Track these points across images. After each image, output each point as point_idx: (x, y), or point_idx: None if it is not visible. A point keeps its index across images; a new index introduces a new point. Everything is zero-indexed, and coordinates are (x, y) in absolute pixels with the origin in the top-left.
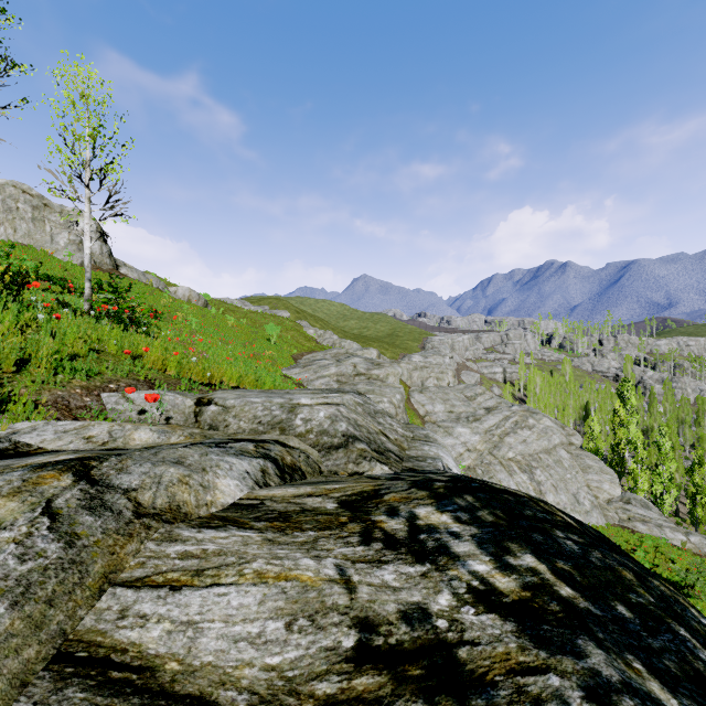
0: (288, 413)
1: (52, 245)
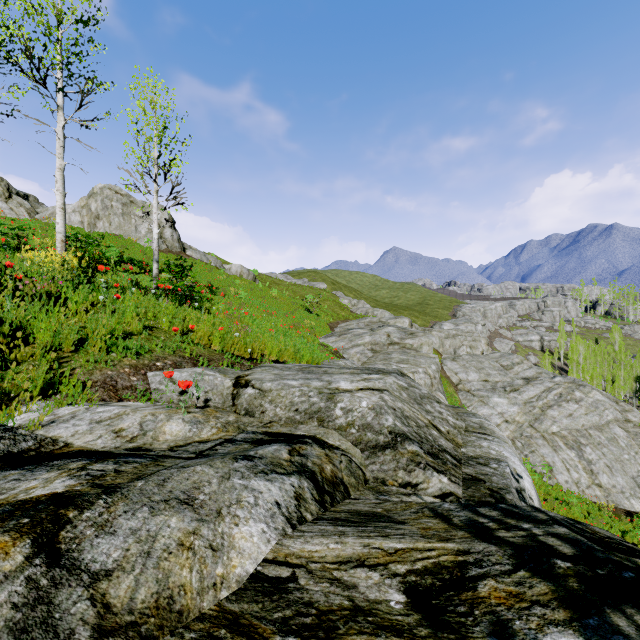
0: (327, 400)
1: (136, 234)
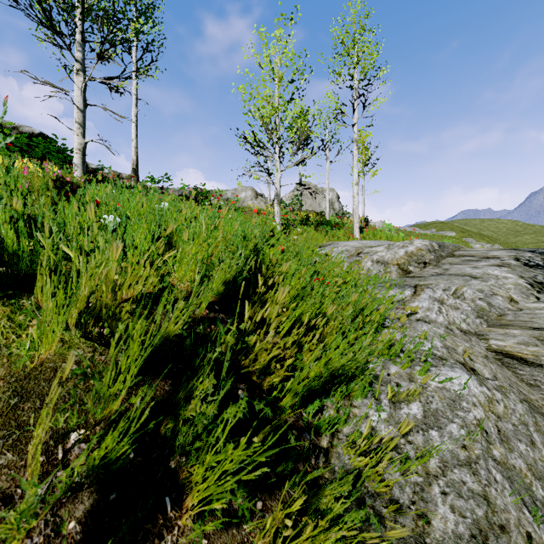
0: None
1: (319, 208)
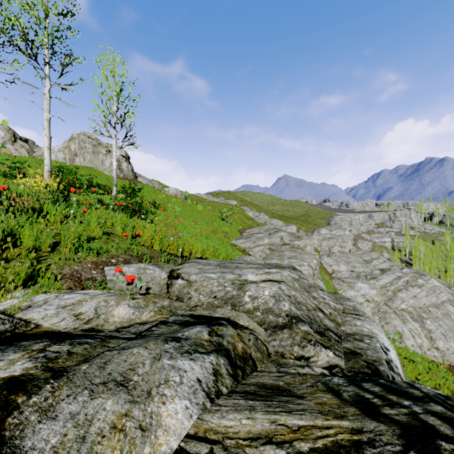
0: (238, 289)
1: (102, 166)
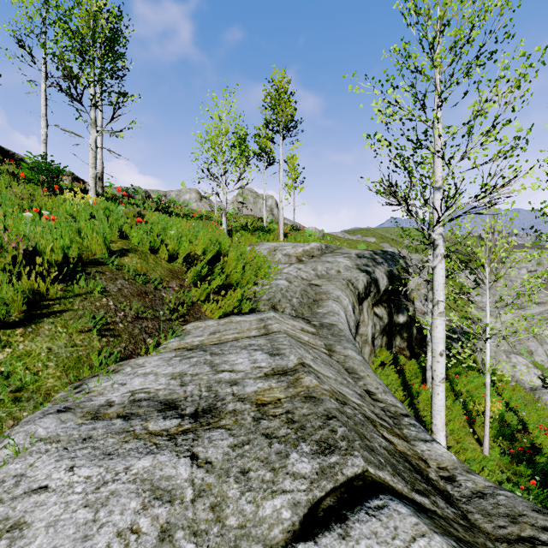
0: None
1: (260, 213)
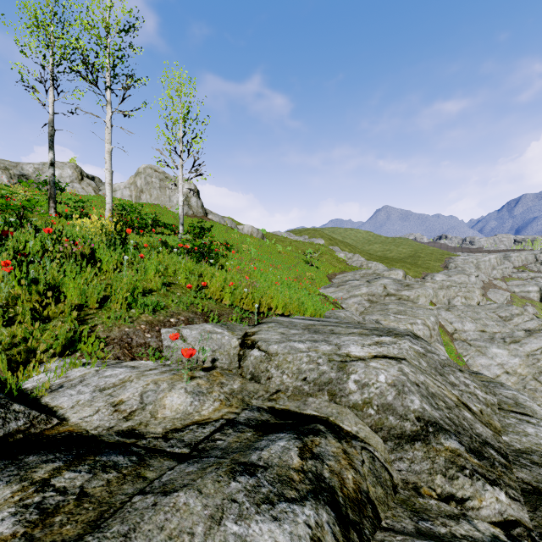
0: (337, 370)
1: (170, 203)
